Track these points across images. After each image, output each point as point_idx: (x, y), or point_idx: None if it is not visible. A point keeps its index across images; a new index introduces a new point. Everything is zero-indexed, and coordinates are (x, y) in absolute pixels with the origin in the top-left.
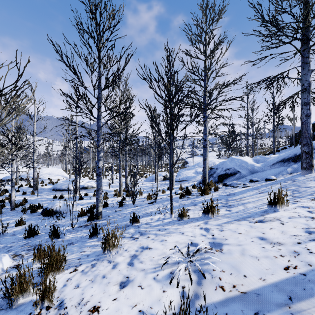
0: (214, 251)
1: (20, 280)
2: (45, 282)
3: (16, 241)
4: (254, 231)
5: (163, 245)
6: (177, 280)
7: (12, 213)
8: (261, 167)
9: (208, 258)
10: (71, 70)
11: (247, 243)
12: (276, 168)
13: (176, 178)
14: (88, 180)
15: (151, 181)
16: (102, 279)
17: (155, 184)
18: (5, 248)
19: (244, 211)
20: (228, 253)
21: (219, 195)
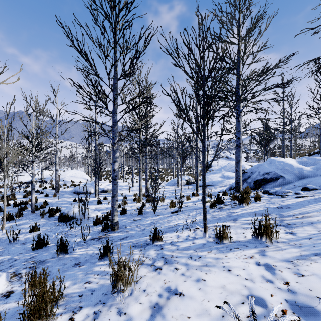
0: None
1: None
2: None
3: (23, 252)
4: None
5: (201, 291)
6: None
7: (31, 216)
8: (312, 171)
9: None
10: (82, 56)
11: None
12: None
13: (201, 183)
14: (108, 183)
15: (173, 185)
16: None
17: (177, 188)
18: (9, 261)
19: None
20: None
21: (265, 207)
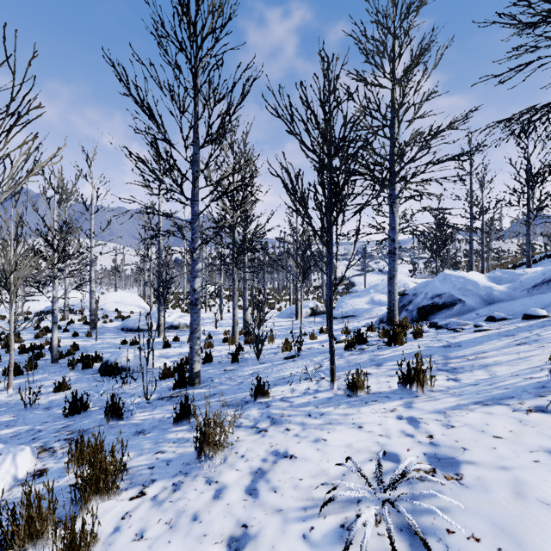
0: (441, 478)
1: (29, 514)
2: (71, 526)
3: (50, 420)
4: (532, 434)
5: (320, 451)
6: (360, 550)
7: (53, 369)
8: (507, 292)
9: (430, 496)
10: (144, 112)
11: (524, 465)
12: (543, 294)
13: (335, 313)
14: (180, 314)
15: (289, 317)
16: (192, 524)
17: (297, 322)
18: (30, 433)
19: (493, 383)
20: (478, 487)
21: (426, 346)
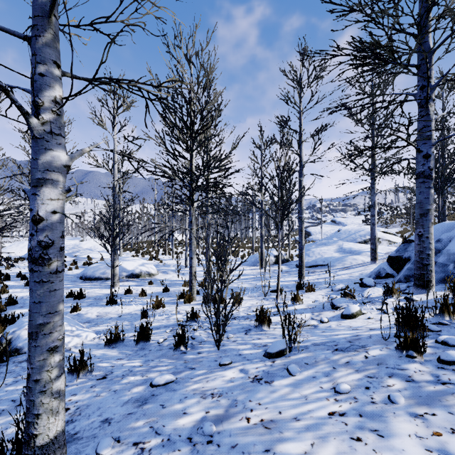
0: None
1: None
2: None
3: None
4: None
5: None
6: None
7: None
8: None
9: None
10: None
11: None
12: None
13: None
14: (143, 261)
15: (253, 264)
16: None
17: (262, 271)
18: None
19: None
20: None
21: None
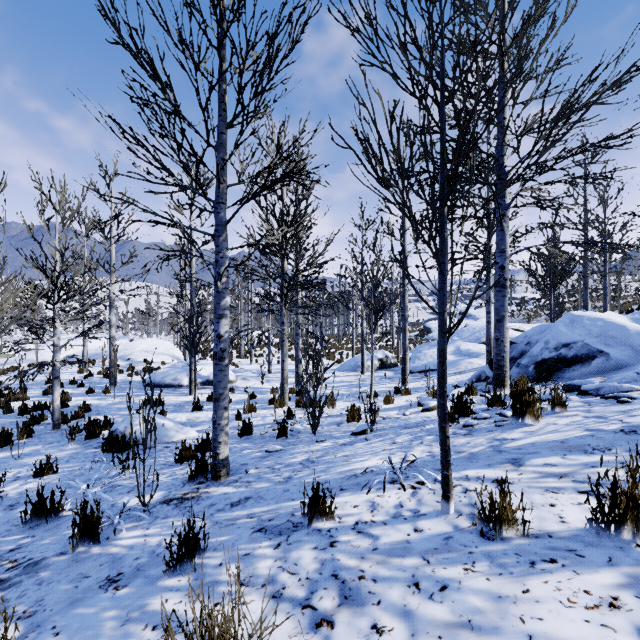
0: None
1: None
2: None
3: (3, 532)
4: None
5: None
6: None
7: (51, 438)
8: None
9: None
10: (142, 66)
11: None
12: None
13: (411, 366)
14: None
15: (352, 370)
16: None
17: (362, 377)
18: None
19: None
20: None
21: (587, 429)
